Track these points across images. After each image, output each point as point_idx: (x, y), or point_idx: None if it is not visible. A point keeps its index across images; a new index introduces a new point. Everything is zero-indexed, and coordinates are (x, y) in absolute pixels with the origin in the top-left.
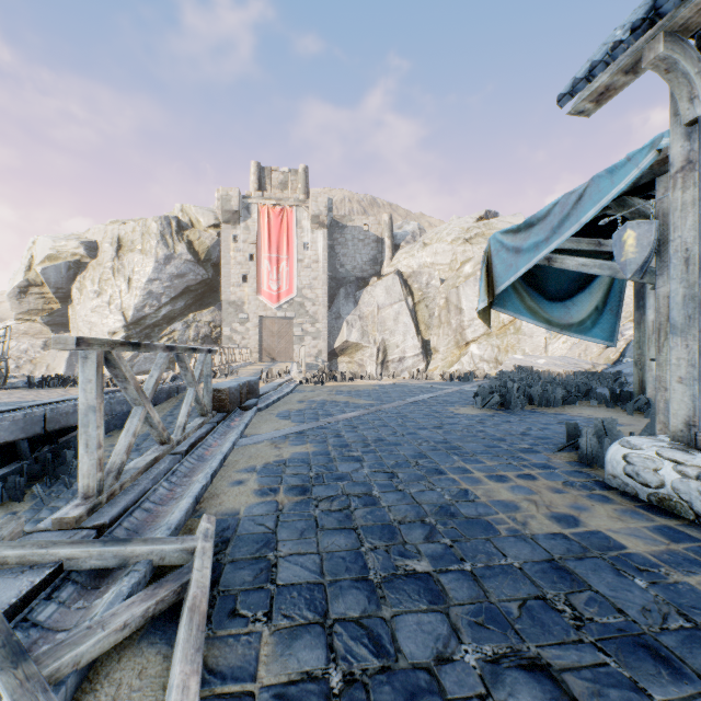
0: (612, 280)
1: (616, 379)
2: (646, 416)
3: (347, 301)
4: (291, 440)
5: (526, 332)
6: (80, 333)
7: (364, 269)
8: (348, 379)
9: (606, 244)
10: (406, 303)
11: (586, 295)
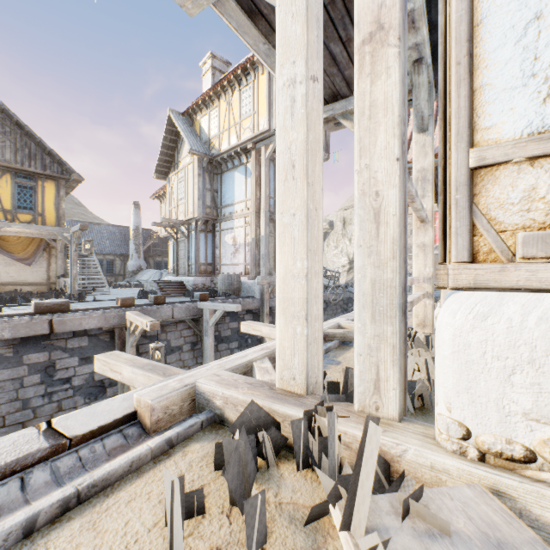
0: None
1: None
2: None
3: None
4: (437, 294)
5: None
6: (328, 266)
7: None
8: None
9: None
10: None
11: None
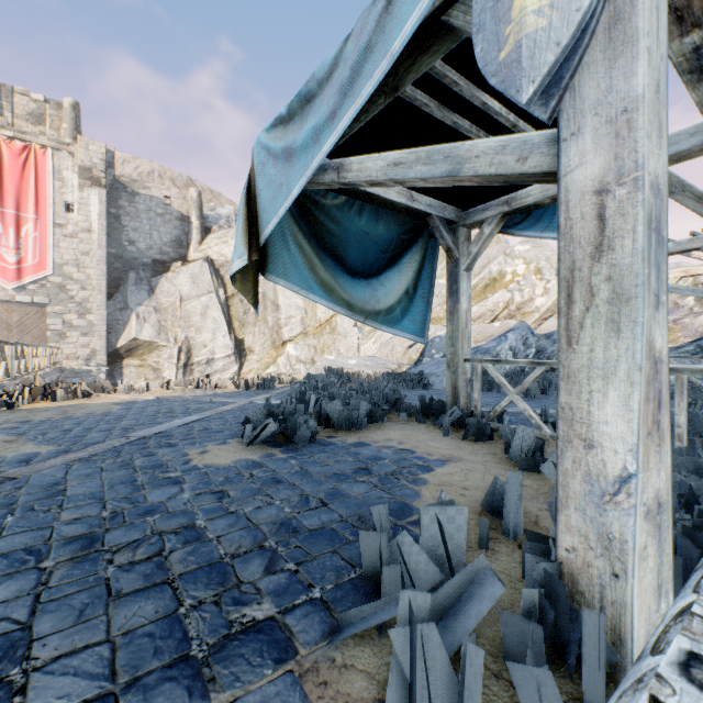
0: (424, 258)
1: (420, 380)
2: (465, 437)
3: (139, 288)
4: None
5: (341, 332)
6: None
7: (164, 251)
8: (81, 394)
9: (419, 200)
10: (218, 296)
11: (396, 273)
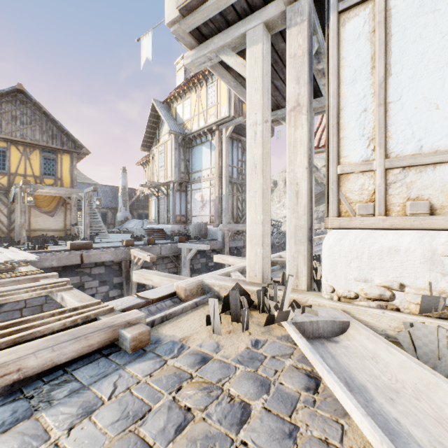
0: None
1: None
2: None
3: None
4: None
5: None
6: (272, 217)
7: None
8: None
9: None
10: None
11: None
